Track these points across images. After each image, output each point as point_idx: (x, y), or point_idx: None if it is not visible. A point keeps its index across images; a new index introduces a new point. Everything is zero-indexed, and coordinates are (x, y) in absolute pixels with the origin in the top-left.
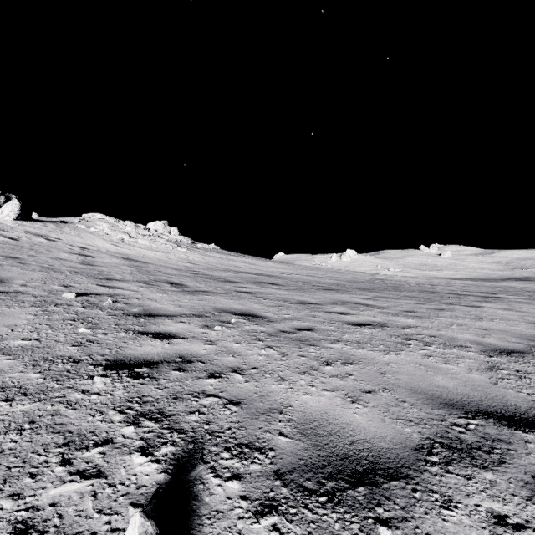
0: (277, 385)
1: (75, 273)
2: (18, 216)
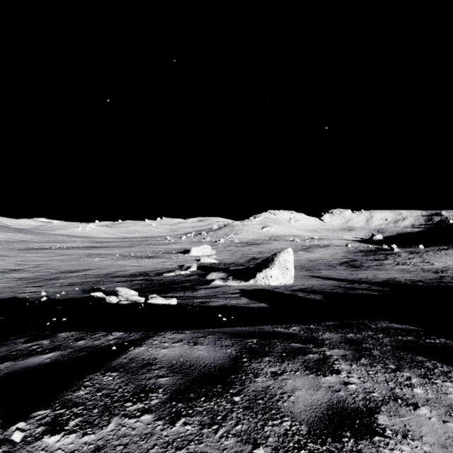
0: (20, 246)
1: None
2: None
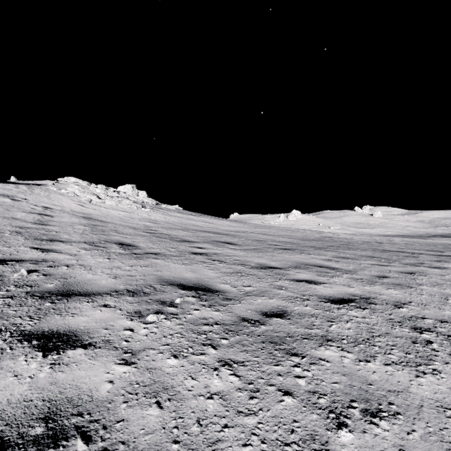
0: None
1: (16, 234)
2: None
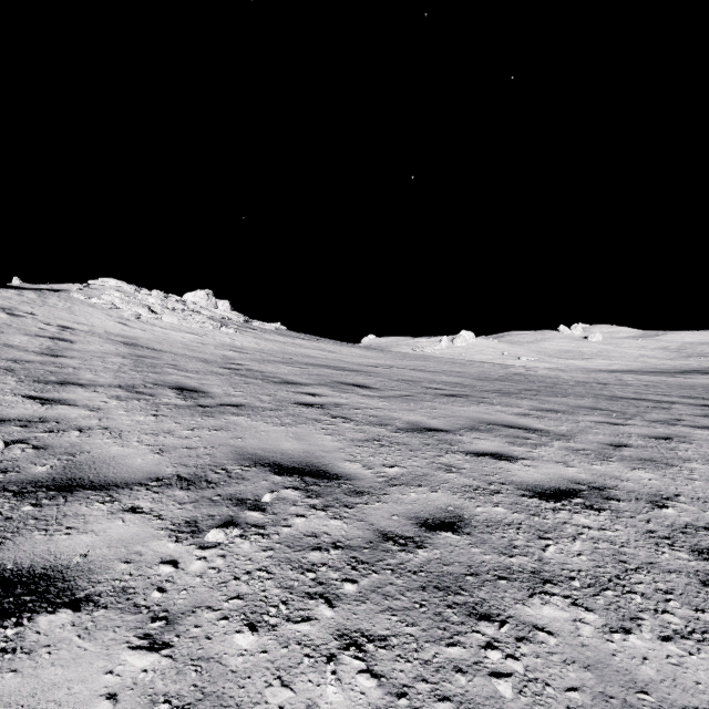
0: None
1: (4, 372)
2: None
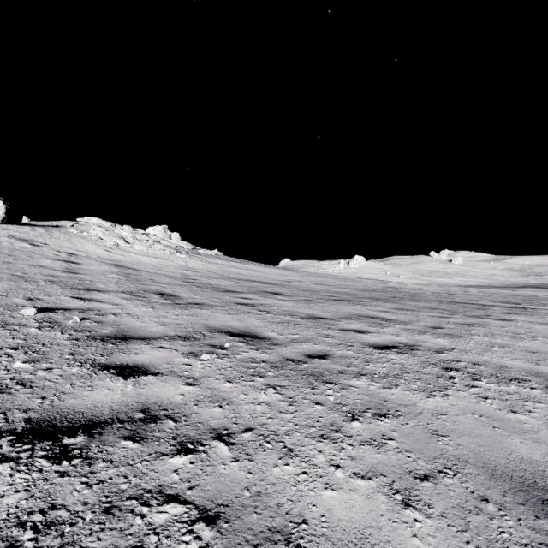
0: (283, 468)
1: (50, 283)
2: (4, 219)
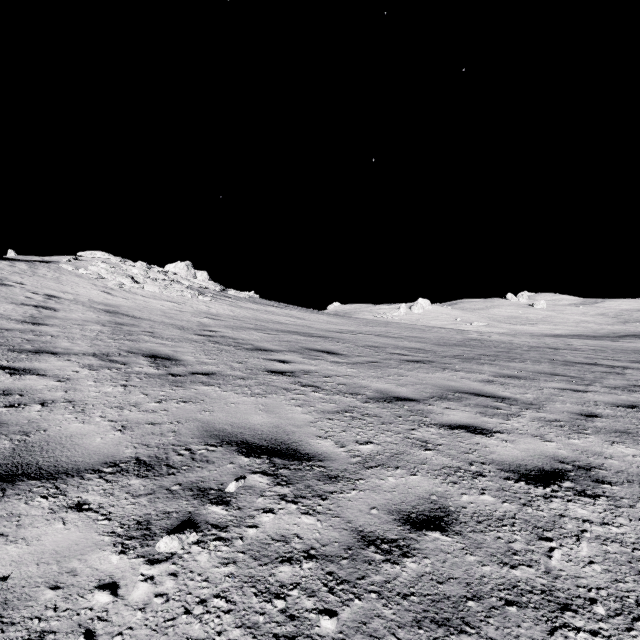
0: None
1: None
2: None
